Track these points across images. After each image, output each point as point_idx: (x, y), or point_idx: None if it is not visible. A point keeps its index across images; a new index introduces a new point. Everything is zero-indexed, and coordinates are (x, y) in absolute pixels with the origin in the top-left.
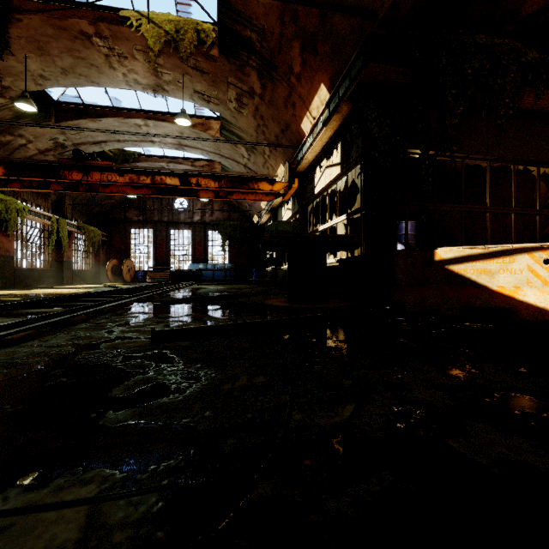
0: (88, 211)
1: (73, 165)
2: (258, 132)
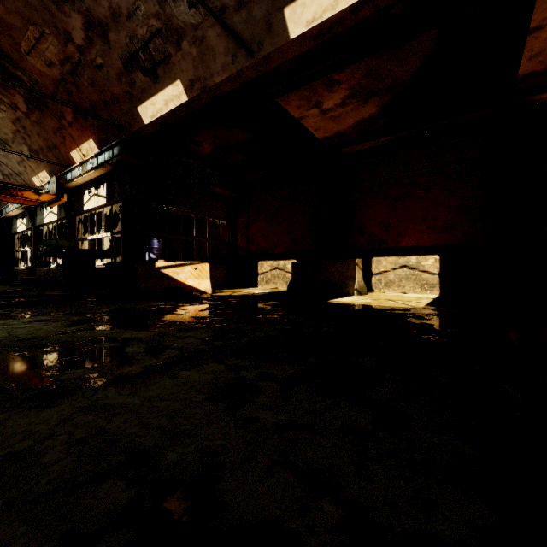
0: None
1: None
2: (17, 135)
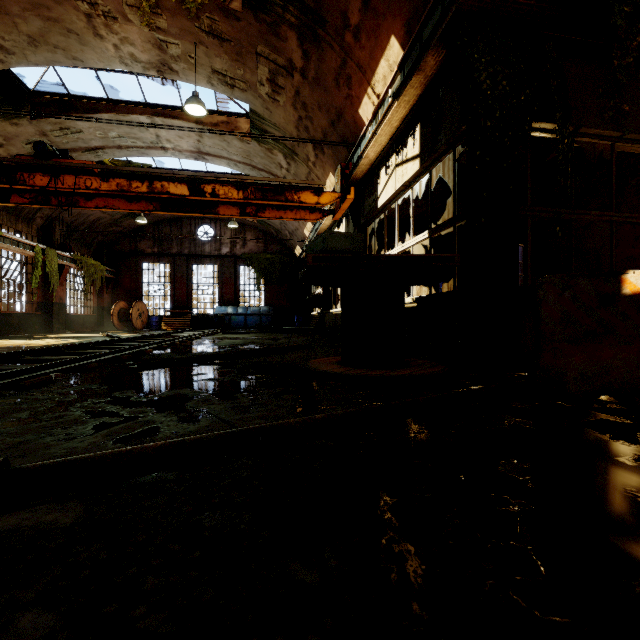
0: (88, 241)
1: (36, 166)
2: (300, 129)
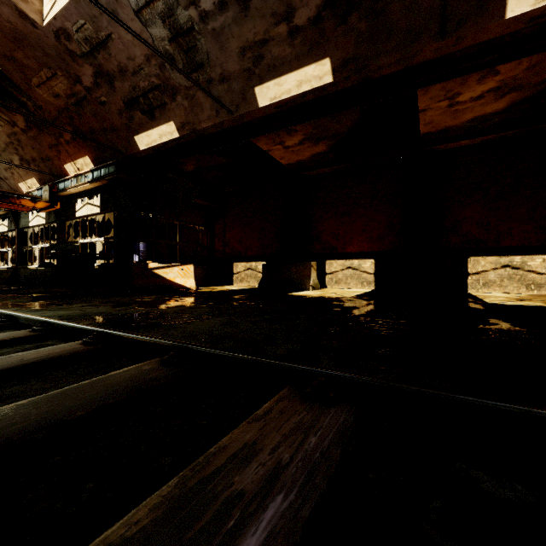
0: None
1: None
2: (9, 146)
